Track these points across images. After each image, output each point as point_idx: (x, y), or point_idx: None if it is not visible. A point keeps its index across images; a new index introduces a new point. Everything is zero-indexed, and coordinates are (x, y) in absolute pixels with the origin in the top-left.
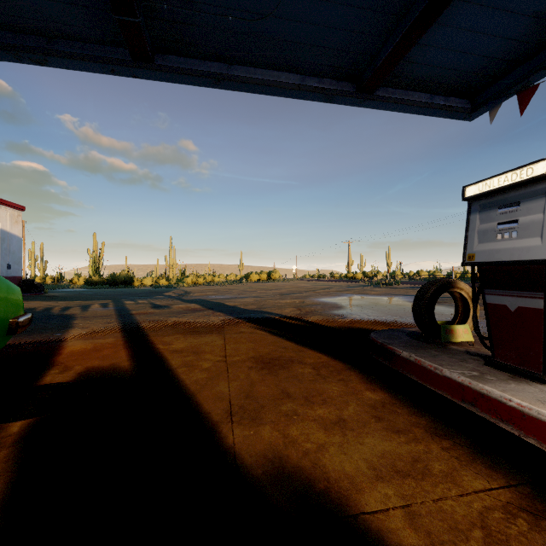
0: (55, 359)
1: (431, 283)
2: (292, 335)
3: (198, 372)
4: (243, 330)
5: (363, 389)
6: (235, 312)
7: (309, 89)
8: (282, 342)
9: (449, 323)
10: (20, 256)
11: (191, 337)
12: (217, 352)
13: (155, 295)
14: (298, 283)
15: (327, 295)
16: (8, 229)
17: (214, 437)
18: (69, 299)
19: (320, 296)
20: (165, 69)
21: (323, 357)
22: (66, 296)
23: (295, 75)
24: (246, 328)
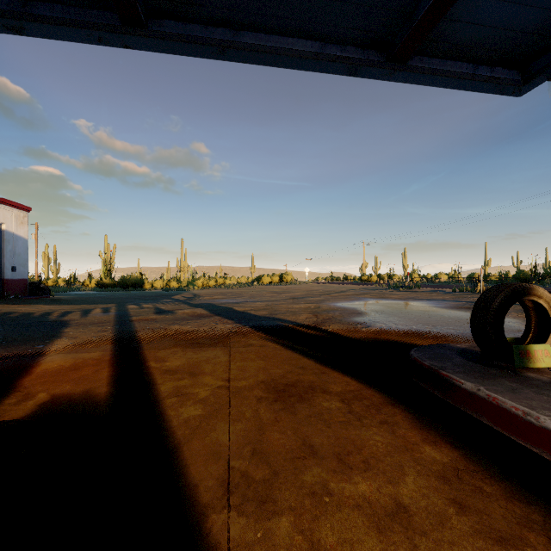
0: (19, 382)
1: (497, 289)
2: (310, 350)
3: (191, 405)
4: (252, 342)
5: (418, 440)
6: (244, 319)
7: (329, 58)
8: (299, 359)
9: (518, 341)
10: (25, 258)
11: (191, 350)
12: (219, 374)
13: (163, 299)
14: (311, 286)
15: (343, 299)
16: (14, 230)
17: (197, 545)
18: (73, 303)
19: (336, 300)
20: (161, 36)
21: (353, 383)
22: (72, 299)
23: (313, 42)
24: (255, 339)
